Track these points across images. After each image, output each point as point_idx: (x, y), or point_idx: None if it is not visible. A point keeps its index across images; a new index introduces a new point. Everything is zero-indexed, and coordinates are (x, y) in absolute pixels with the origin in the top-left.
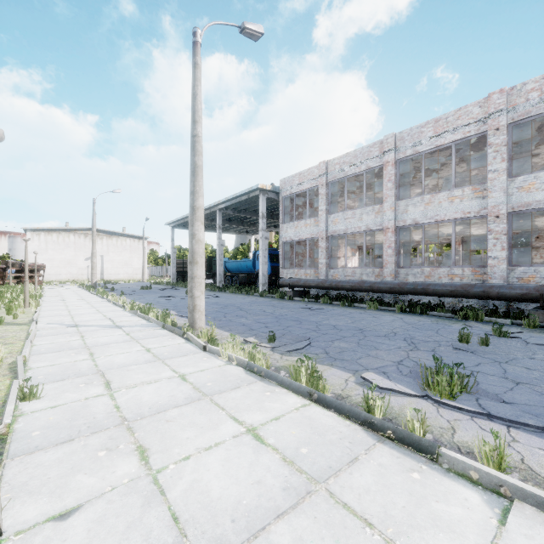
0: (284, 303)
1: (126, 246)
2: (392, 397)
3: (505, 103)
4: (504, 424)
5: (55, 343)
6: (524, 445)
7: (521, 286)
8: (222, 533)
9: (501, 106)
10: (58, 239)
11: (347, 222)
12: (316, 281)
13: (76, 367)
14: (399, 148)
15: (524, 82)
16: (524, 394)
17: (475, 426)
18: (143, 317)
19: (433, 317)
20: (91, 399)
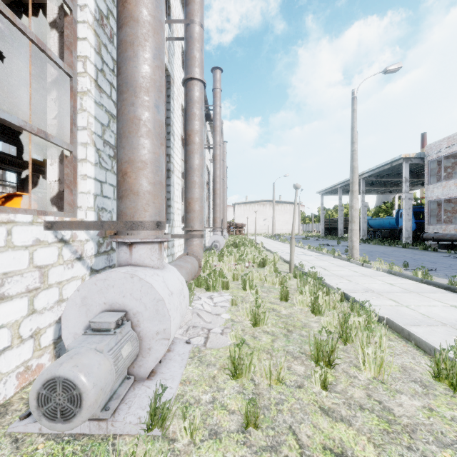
0: (425, 253)
1: (287, 210)
2: None
3: None
4: None
5: (288, 258)
6: None
7: None
8: (379, 291)
9: None
10: (249, 208)
11: None
12: None
13: (306, 264)
14: None
15: None
16: None
17: None
18: (318, 252)
19: None
20: (321, 271)
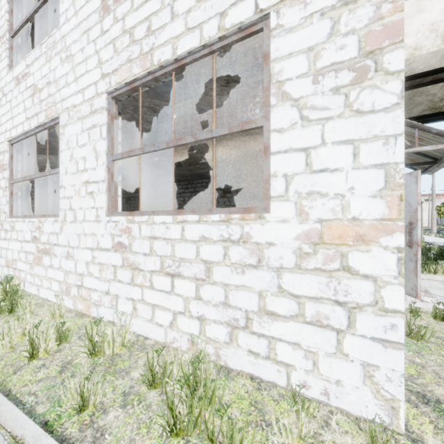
0: None
1: None
2: None
3: None
4: None
5: None
6: None
7: None
8: None
9: None
10: None
11: None
12: None
13: None
14: None
15: None
16: None
17: None
18: None
19: None
20: None
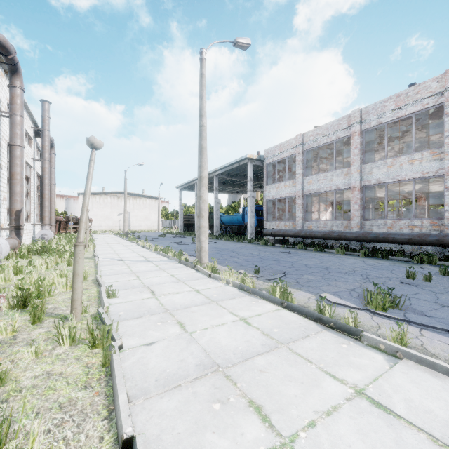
0: (267, 248)
1: (146, 205)
2: (340, 308)
3: None
4: (419, 327)
5: (113, 270)
6: (428, 338)
7: None
8: (228, 357)
9: None
10: (100, 200)
11: (319, 183)
12: (293, 231)
13: (131, 283)
14: (365, 120)
15: None
16: (445, 313)
17: (396, 327)
18: (164, 255)
19: (392, 261)
20: (145, 299)
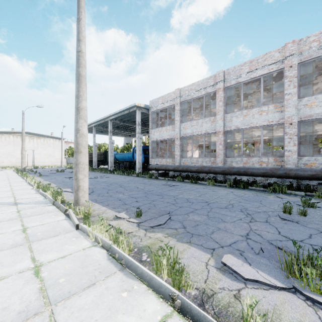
0: (152, 181)
1: (50, 144)
2: (259, 291)
3: (296, 49)
4: None
5: None
6: None
7: (311, 169)
8: None
9: (294, 51)
10: (1, 138)
11: (193, 128)
12: (173, 166)
13: None
14: (227, 79)
15: (308, 36)
16: None
17: None
18: (42, 194)
19: (252, 190)
20: None
